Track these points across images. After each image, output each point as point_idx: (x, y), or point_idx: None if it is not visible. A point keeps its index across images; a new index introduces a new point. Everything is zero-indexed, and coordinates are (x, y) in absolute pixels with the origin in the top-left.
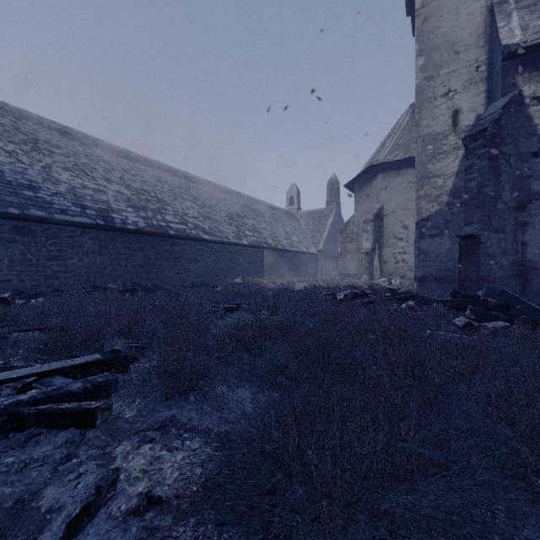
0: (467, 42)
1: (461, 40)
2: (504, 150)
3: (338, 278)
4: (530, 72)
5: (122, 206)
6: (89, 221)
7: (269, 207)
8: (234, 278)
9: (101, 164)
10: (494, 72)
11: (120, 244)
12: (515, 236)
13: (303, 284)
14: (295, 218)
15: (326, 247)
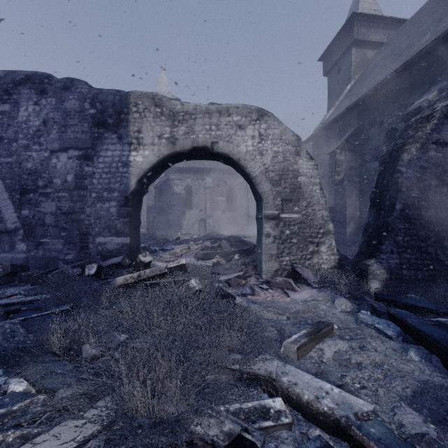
0: None
1: None
2: (164, 193)
3: None
4: (171, 172)
5: None
6: None
7: None
8: None
9: None
10: None
11: None
12: (167, 216)
13: None
14: None
15: None
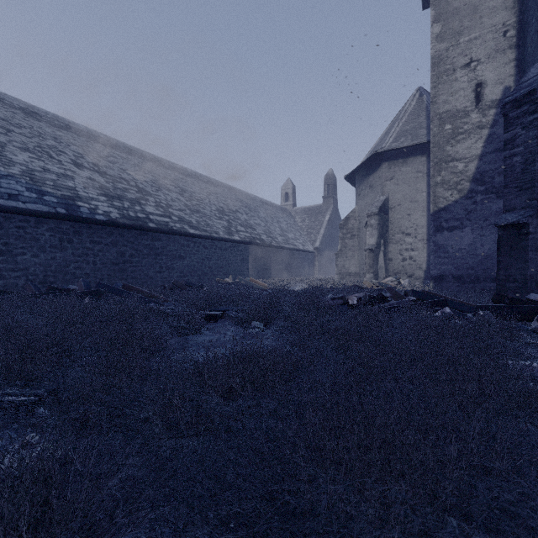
0: (493, 4)
1: (486, 1)
2: None
3: (338, 277)
4: None
5: (93, 194)
6: (46, 209)
7: (263, 203)
8: (224, 277)
9: (72, 147)
10: (531, 33)
11: (87, 237)
12: None
13: (300, 284)
14: (291, 215)
15: (323, 245)
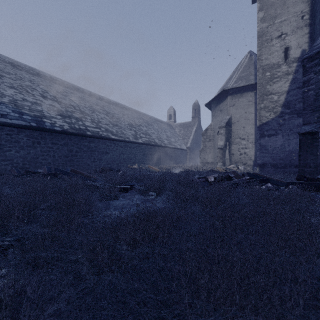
0: None
1: None
2: None
3: (201, 164)
4: None
5: (53, 114)
6: (24, 123)
7: (156, 120)
8: (132, 164)
9: (41, 86)
10: (318, 16)
11: (49, 140)
12: None
13: (178, 169)
14: (172, 127)
15: (192, 145)
